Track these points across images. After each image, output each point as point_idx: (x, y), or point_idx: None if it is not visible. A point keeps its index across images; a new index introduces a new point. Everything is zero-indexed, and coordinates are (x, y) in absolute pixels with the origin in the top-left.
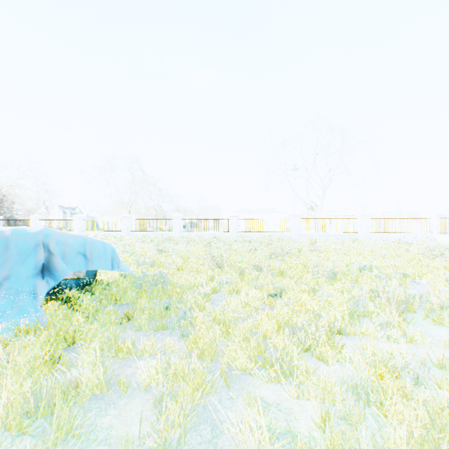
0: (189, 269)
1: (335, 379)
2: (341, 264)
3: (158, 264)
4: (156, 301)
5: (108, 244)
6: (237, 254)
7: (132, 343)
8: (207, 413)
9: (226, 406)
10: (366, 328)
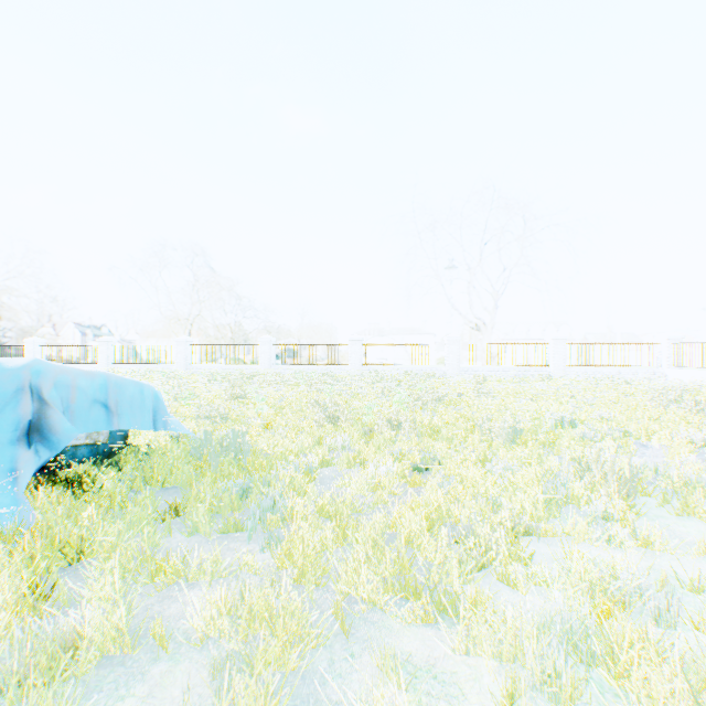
0: (284, 426)
1: (529, 621)
2: (525, 416)
3: (232, 417)
4: (225, 482)
5: (147, 386)
6: (361, 401)
7: (181, 557)
8: (308, 687)
9: (342, 672)
10: (572, 524)
